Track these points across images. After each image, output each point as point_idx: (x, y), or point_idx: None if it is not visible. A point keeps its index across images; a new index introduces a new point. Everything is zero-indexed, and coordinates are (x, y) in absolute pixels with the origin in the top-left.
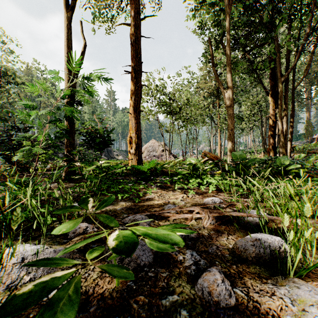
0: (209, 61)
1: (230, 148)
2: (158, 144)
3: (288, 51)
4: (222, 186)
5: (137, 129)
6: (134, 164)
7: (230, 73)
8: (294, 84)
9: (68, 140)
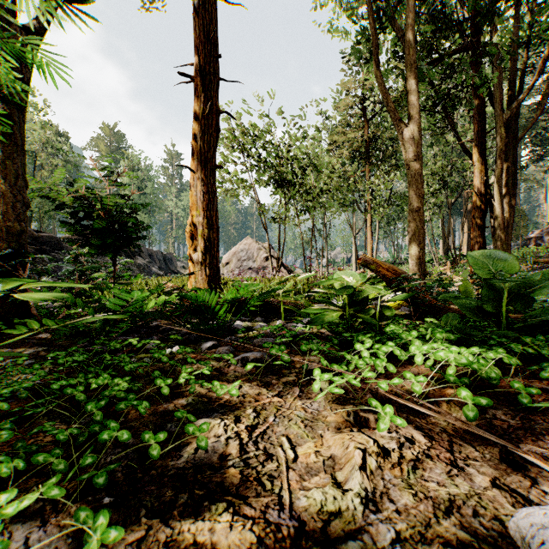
0: (367, 61)
1: (414, 251)
2: (258, 247)
3: (511, 64)
4: (495, 376)
5: (209, 206)
6: (202, 285)
7: (415, 85)
8: (516, 132)
9: (3, 222)
